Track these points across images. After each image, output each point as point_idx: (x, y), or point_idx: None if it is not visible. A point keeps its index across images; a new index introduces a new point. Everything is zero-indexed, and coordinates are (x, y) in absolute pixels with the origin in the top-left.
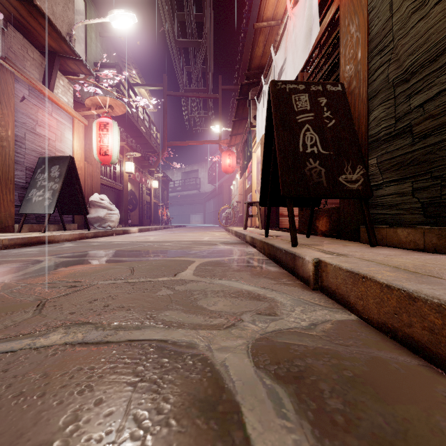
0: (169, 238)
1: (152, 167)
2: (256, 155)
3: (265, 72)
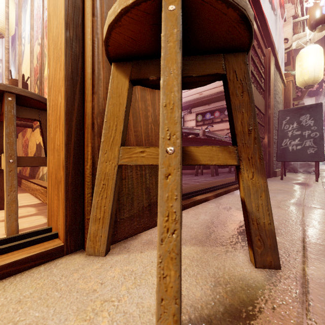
0: None
1: None
2: None
3: None
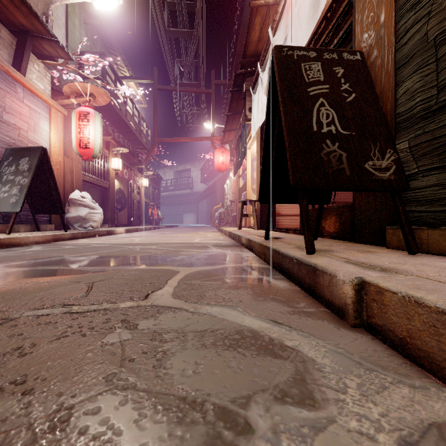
0: (156, 240)
1: (142, 164)
2: (251, 151)
3: (261, 59)
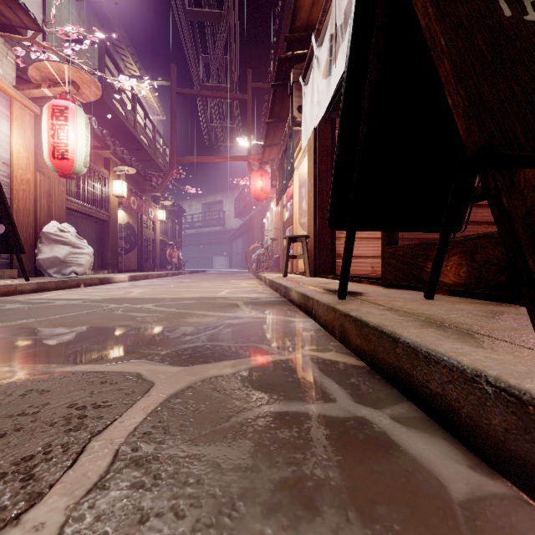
0: (164, 292)
1: (156, 191)
2: (299, 173)
3: (318, 27)
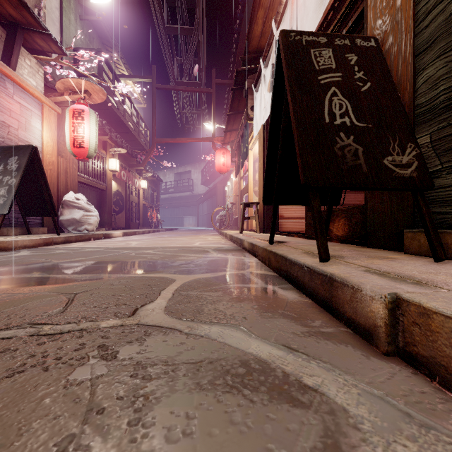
0: (154, 244)
1: (141, 166)
2: (253, 152)
3: (264, 54)
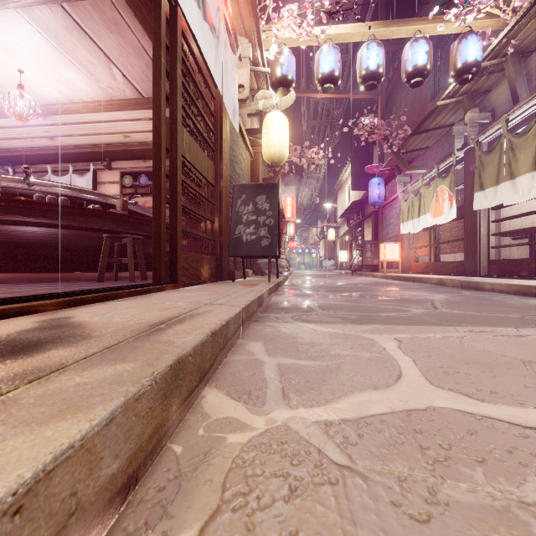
0: None
1: None
2: None
3: None
